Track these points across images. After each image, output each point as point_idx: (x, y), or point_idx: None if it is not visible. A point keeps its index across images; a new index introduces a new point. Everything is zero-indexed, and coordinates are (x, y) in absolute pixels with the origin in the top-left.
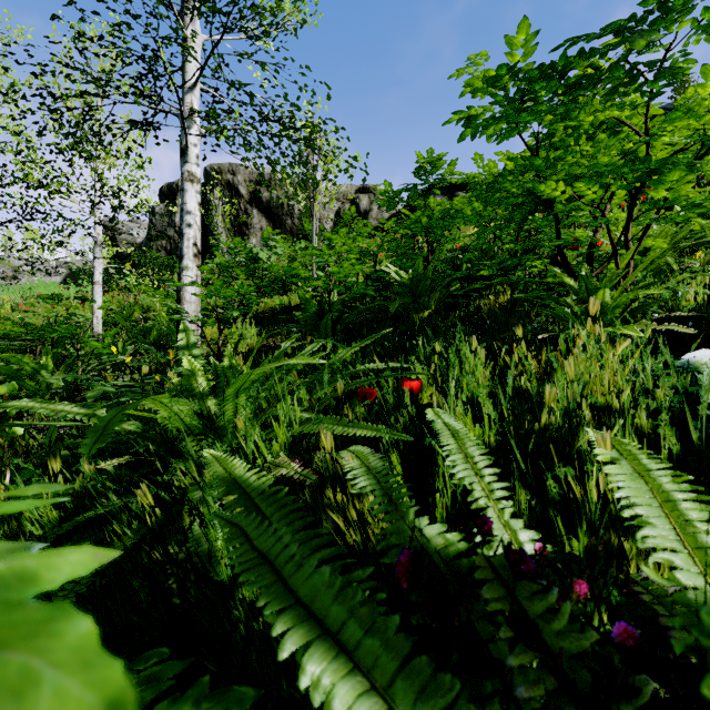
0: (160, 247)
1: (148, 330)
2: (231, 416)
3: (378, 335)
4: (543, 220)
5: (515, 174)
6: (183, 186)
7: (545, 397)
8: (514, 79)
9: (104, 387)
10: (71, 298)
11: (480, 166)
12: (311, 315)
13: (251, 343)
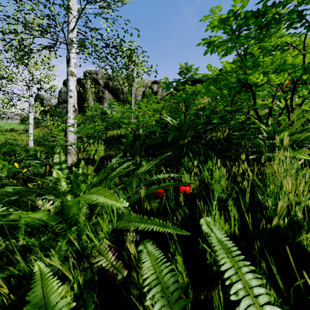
0: (63, 107)
1: (53, 146)
2: (75, 211)
3: (164, 156)
4: (246, 95)
5: (232, 72)
6: (68, 78)
7: (279, 211)
8: (235, 19)
9: (6, 189)
10: (21, 130)
11: (210, 70)
12: (129, 141)
13: (96, 158)
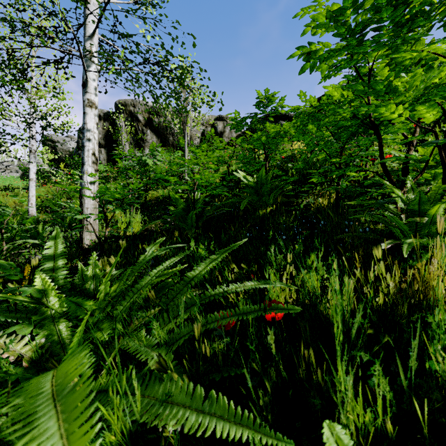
0: None
1: (65, 214)
2: None
3: (235, 246)
4: (365, 139)
5: (343, 102)
6: (84, 110)
7: None
8: (355, 13)
9: None
10: (20, 189)
11: (304, 101)
12: (179, 211)
13: (122, 243)
